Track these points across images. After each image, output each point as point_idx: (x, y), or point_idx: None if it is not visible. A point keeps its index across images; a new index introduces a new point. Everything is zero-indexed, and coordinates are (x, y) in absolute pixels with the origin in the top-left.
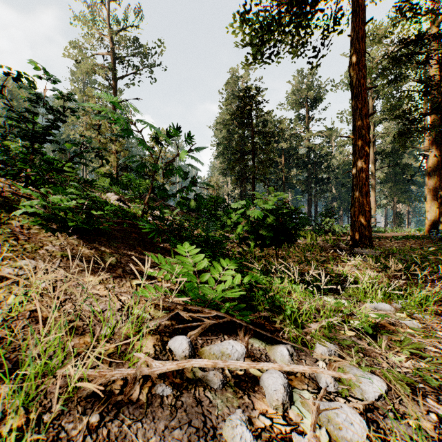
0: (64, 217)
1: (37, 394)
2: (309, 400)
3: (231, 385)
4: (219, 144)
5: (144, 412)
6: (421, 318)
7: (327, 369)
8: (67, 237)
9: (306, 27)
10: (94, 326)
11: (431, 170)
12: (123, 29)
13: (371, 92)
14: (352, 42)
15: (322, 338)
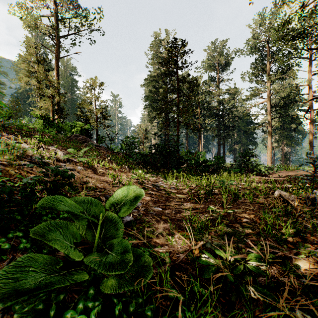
0: None
1: None
2: None
3: None
4: (147, 96)
5: None
6: None
7: None
8: None
9: None
10: None
11: None
12: None
13: (269, 58)
14: None
15: None
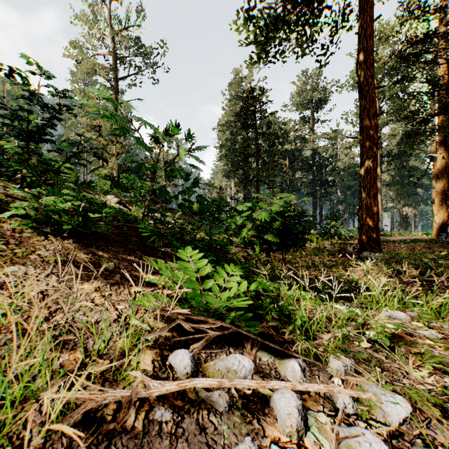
0: (58, 220)
1: (15, 423)
2: (327, 425)
3: (239, 407)
4: (222, 146)
5: (140, 443)
6: (439, 328)
7: (344, 387)
8: (62, 241)
9: (312, 25)
10: (87, 339)
11: (439, 172)
12: (124, 28)
13: (378, 93)
14: (360, 40)
15: (337, 352)
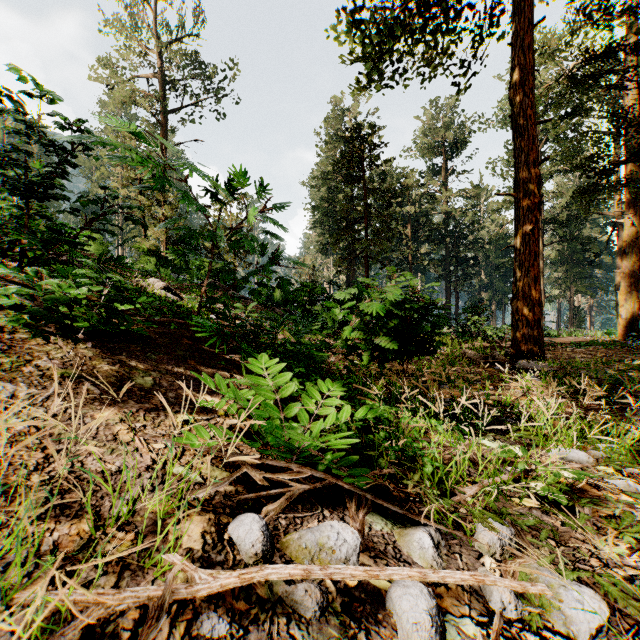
0: (68, 314)
1: None
2: None
3: (336, 610)
4: (316, 208)
5: None
6: (638, 475)
7: (500, 573)
8: (76, 346)
9: (445, 32)
10: (102, 499)
11: (626, 245)
12: (176, 39)
13: (538, 133)
14: (514, 54)
15: (488, 516)
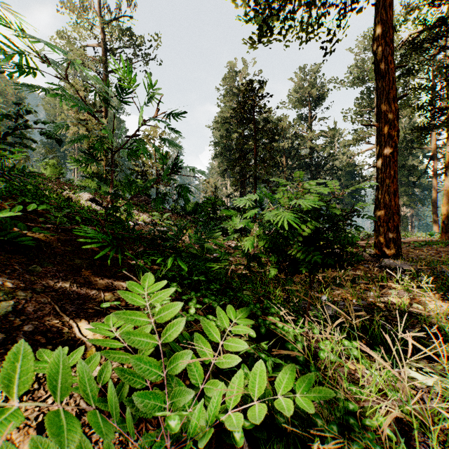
0: None
1: None
2: None
3: None
4: (217, 144)
5: None
6: None
7: None
8: None
9: None
10: None
11: (448, 169)
12: (114, 18)
13: None
14: (377, 11)
15: None
